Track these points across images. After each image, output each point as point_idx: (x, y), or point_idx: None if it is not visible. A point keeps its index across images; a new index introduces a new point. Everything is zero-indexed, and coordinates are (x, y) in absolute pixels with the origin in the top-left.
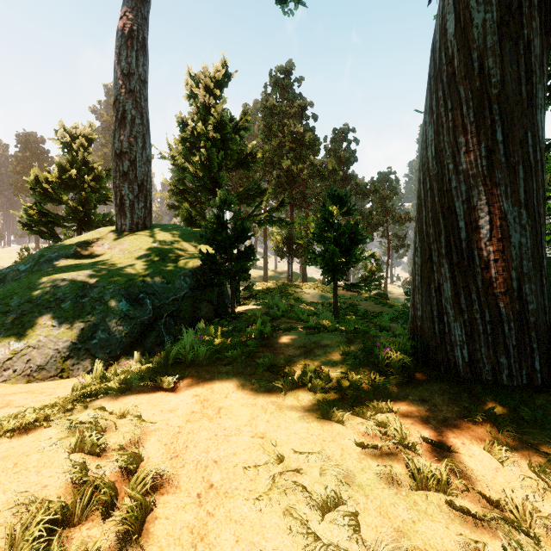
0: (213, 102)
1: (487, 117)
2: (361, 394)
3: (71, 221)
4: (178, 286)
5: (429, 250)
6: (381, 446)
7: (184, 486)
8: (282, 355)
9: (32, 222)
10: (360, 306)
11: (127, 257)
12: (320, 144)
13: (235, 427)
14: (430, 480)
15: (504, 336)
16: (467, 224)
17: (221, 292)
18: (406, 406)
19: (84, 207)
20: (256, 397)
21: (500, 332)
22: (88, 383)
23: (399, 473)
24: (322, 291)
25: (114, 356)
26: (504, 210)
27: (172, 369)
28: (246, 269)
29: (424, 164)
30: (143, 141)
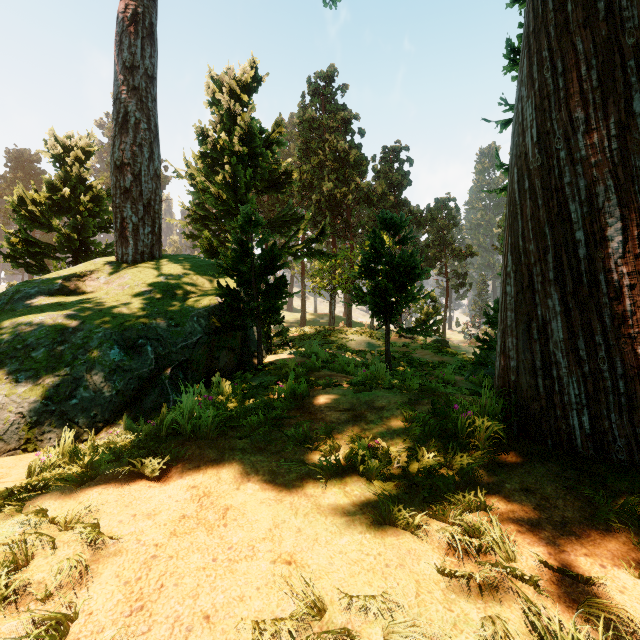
0: (239, 109)
1: (619, 79)
2: (436, 481)
3: (65, 252)
4: (190, 329)
5: (528, 274)
6: (480, 576)
7: None
8: (322, 423)
9: (16, 253)
10: (416, 356)
11: (127, 294)
12: (368, 164)
13: (247, 543)
14: None
15: None
16: (587, 235)
17: (246, 337)
18: (504, 500)
19: (80, 235)
20: (282, 488)
21: (639, 391)
22: (49, 462)
23: (516, 630)
24: (370, 337)
25: (100, 421)
26: None
27: (166, 444)
28: (277, 308)
29: (520, 155)
30: (150, 151)
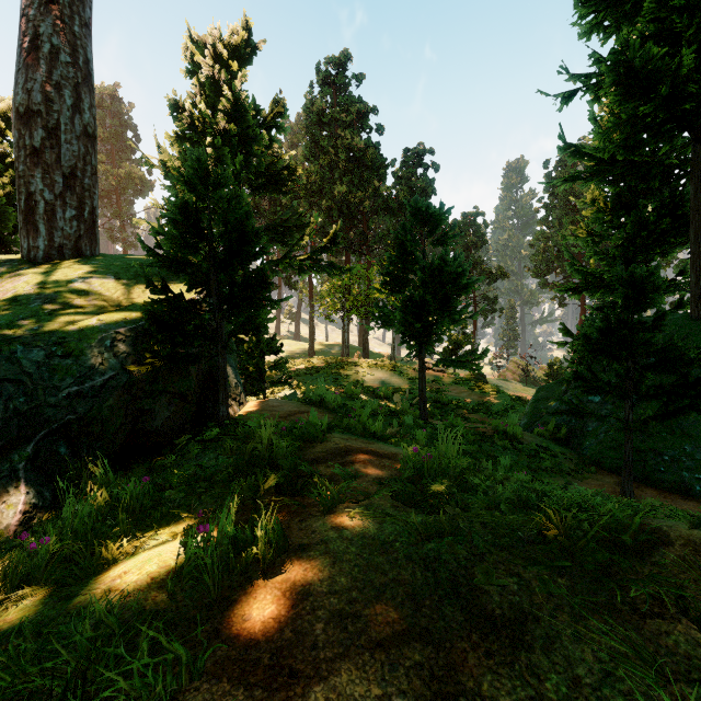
0: (226, 77)
1: None
2: None
3: None
4: (92, 362)
5: None
6: None
7: None
8: None
9: None
10: (450, 394)
11: (2, 302)
12: (387, 166)
13: None
14: None
15: None
16: None
17: (213, 374)
18: None
19: None
20: None
21: None
22: None
23: None
24: (392, 371)
25: None
26: None
27: None
28: (257, 326)
29: None
30: (75, 96)
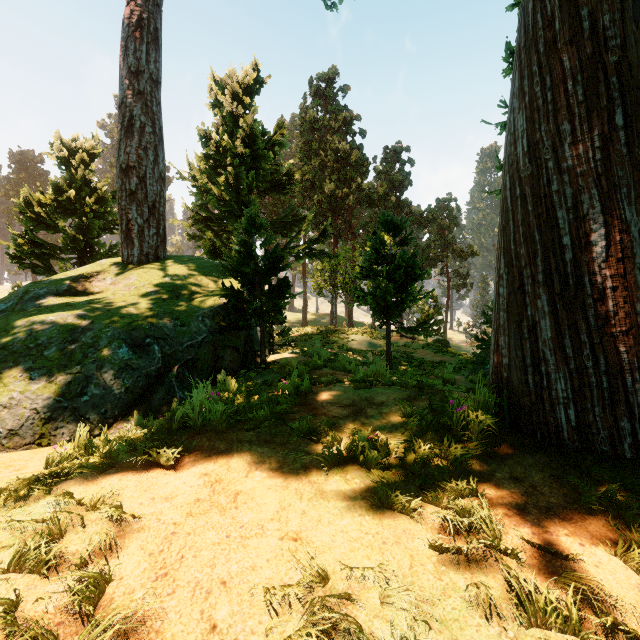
0: (241, 111)
1: (602, 94)
2: (431, 471)
3: (70, 253)
4: (195, 329)
5: (519, 276)
6: (468, 551)
7: (170, 631)
8: (324, 417)
9: (22, 254)
10: (416, 355)
11: (133, 294)
12: (369, 164)
13: (257, 523)
14: (550, 612)
15: (627, 391)
16: (573, 240)
17: (250, 337)
18: (494, 488)
19: (86, 236)
20: (288, 476)
21: (621, 386)
22: (67, 454)
23: (498, 596)
24: (371, 337)
25: (110, 417)
26: (627, 220)
27: (177, 436)
28: (280, 308)
29: (512, 163)
30: (155, 154)
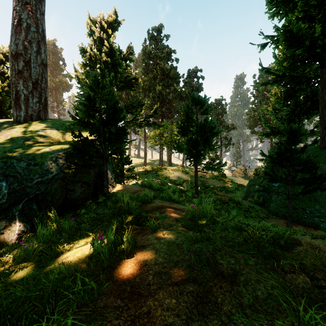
0: (106, 37)
1: None
2: None
3: None
4: (47, 167)
5: None
6: None
7: None
8: None
9: None
10: (209, 183)
11: (6, 140)
12: (180, 77)
13: None
14: None
15: None
16: None
17: (101, 173)
18: None
19: (1, 108)
20: None
21: None
22: None
23: None
24: (182, 172)
25: None
26: None
27: None
28: (121, 151)
29: None
30: (37, 46)
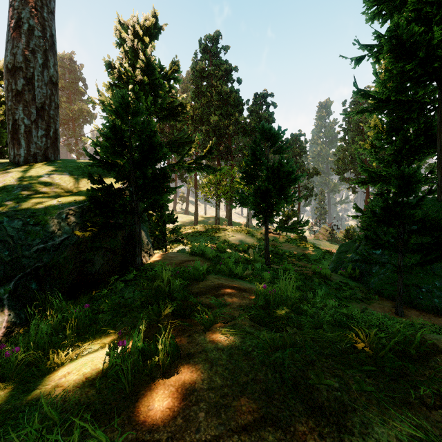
0: (141, 47)
1: None
2: None
3: None
4: (53, 228)
5: None
6: None
7: None
8: None
9: None
10: (284, 248)
11: None
12: (244, 104)
13: None
14: None
15: None
16: None
17: (132, 236)
18: None
19: None
20: None
21: None
22: None
23: None
24: (247, 234)
25: None
26: None
27: None
28: (161, 205)
29: None
30: (44, 57)
